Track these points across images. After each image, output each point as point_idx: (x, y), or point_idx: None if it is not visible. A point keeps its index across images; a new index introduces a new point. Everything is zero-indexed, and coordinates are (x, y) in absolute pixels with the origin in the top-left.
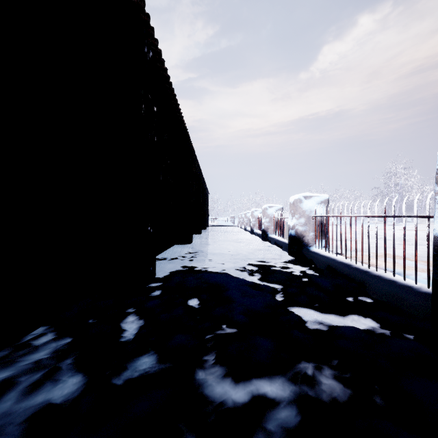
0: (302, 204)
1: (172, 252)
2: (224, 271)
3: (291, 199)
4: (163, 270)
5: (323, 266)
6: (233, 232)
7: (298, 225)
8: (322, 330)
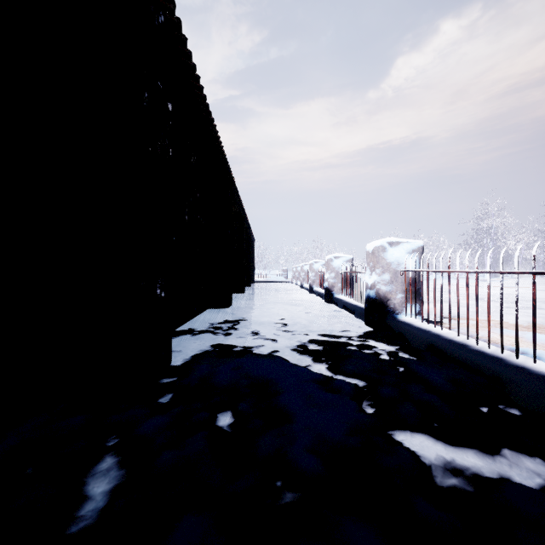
0: (386, 253)
1: (203, 321)
2: (276, 353)
3: (370, 247)
4: (184, 352)
5: (422, 345)
6: (285, 290)
7: (381, 283)
8: (466, 492)
